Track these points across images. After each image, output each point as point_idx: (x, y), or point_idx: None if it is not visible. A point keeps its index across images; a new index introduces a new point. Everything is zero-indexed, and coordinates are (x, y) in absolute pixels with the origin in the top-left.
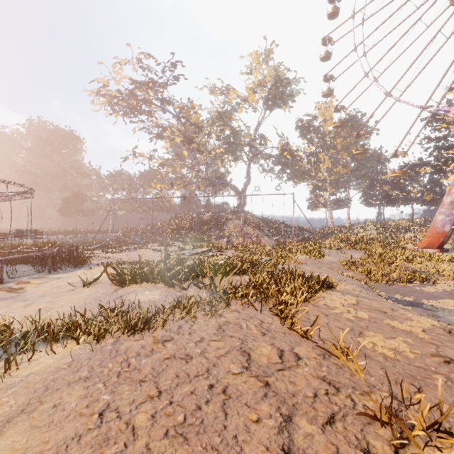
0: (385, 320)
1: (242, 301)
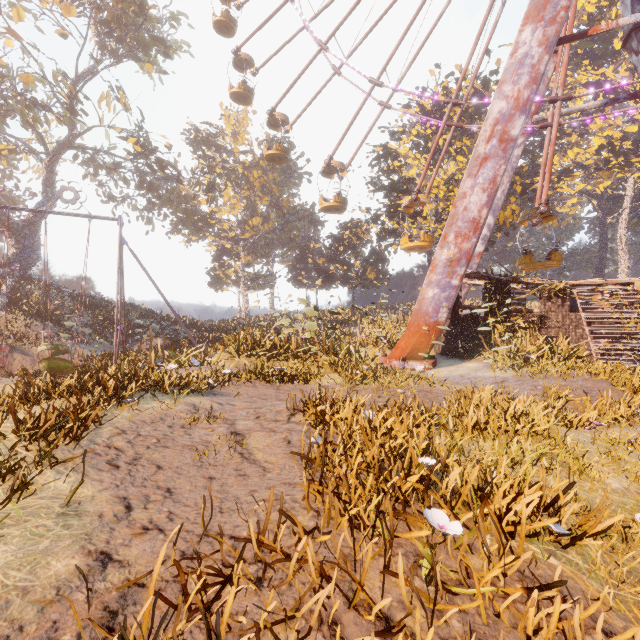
0: None
1: None
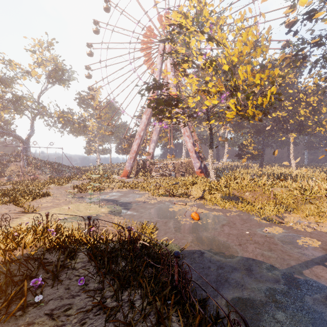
0: (55, 201)
1: (2, 204)
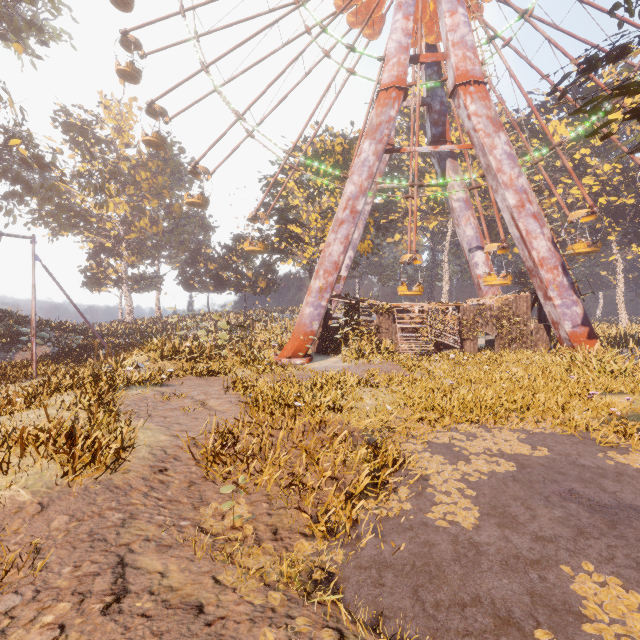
0: None
1: None
